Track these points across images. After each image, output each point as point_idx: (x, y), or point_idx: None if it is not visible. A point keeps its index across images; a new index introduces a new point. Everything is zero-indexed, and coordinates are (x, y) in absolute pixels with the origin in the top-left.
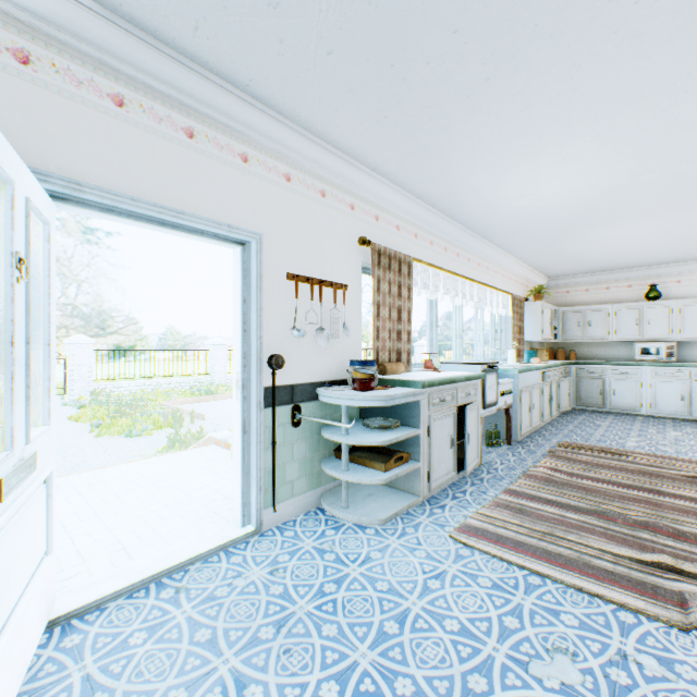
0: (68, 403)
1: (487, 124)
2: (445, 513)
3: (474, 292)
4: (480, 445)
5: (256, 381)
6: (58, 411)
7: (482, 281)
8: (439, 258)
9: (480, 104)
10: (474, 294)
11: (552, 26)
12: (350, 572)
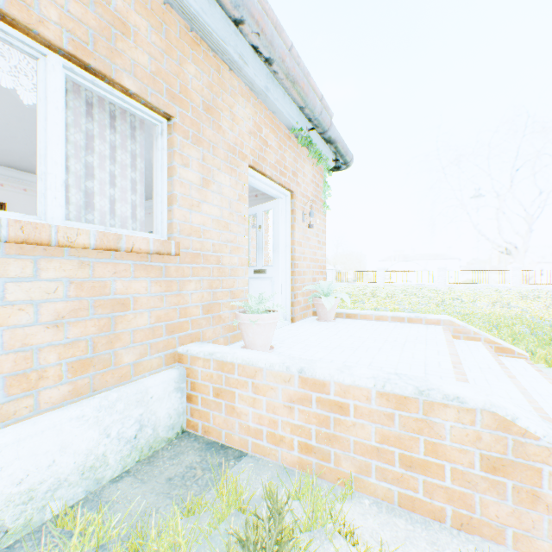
0: None
1: None
2: None
3: None
4: None
5: None
6: None
7: None
8: None
9: None
10: None
11: None
12: None
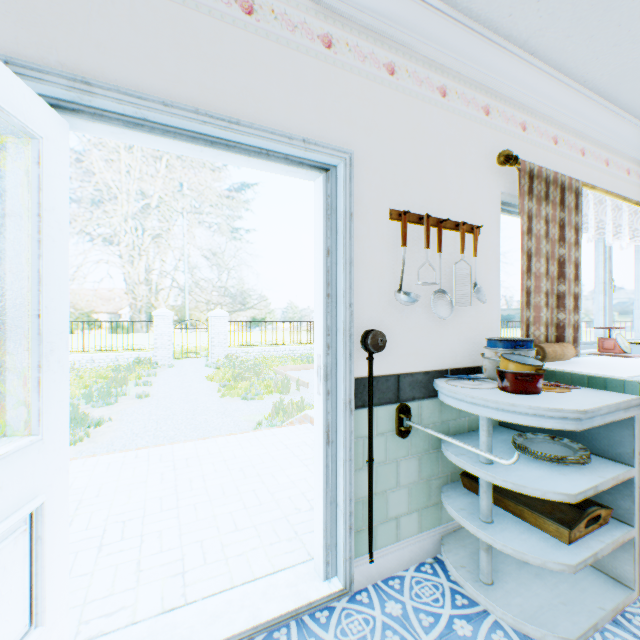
0: (208, 364)
1: None
2: None
3: None
4: None
5: (343, 369)
6: (201, 370)
7: None
8: (617, 185)
9: None
10: None
11: None
12: None
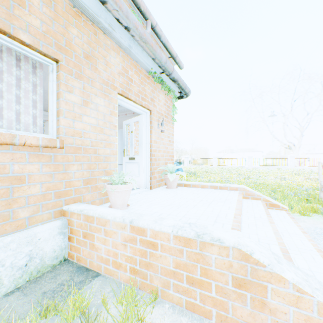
0: None
1: None
2: None
3: None
4: None
5: None
6: None
7: None
8: None
9: None
10: None
11: None
12: None
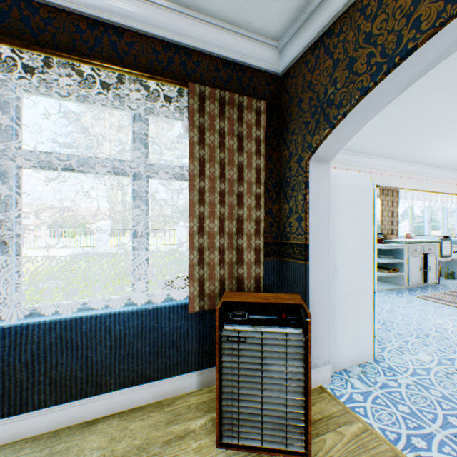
0: None
1: (435, 141)
2: (415, 293)
3: (438, 198)
4: (438, 275)
5: None
6: None
7: (445, 191)
8: (414, 184)
9: (431, 139)
10: (438, 199)
11: (456, 124)
12: (377, 298)
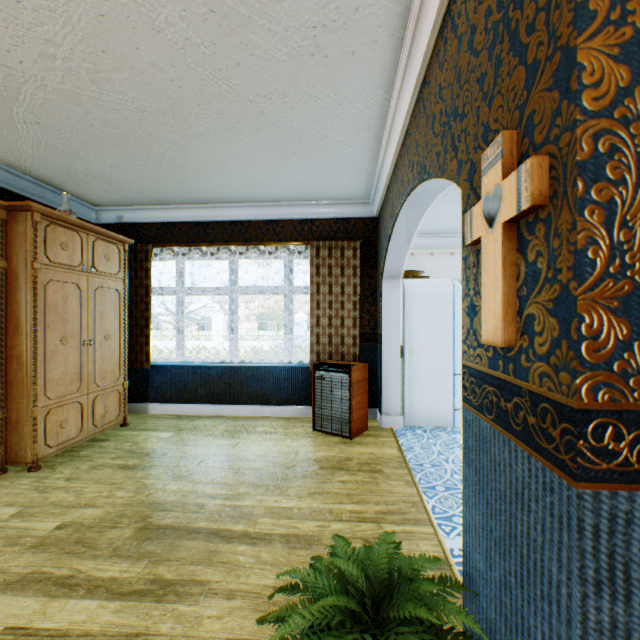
0: None
1: None
2: None
3: None
4: None
5: None
6: None
7: None
8: None
9: None
10: None
11: None
12: None
